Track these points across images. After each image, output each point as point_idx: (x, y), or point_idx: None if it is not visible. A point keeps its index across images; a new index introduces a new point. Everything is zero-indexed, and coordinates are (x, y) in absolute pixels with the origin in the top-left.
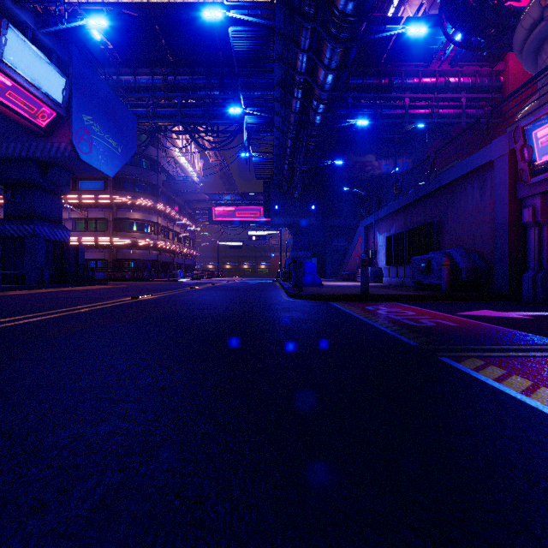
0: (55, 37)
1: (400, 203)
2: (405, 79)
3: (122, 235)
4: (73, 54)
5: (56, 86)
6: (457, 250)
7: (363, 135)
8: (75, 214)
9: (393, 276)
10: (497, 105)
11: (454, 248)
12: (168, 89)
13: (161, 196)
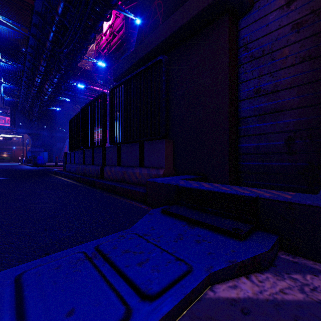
0: None
1: None
2: (87, 85)
3: None
4: None
5: None
6: None
7: (70, 102)
8: None
9: None
10: None
11: None
12: None
13: None
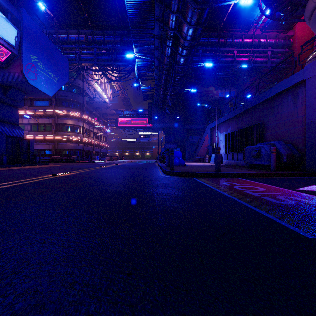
0: (10, 1)
1: (234, 113)
2: (234, 39)
3: (61, 134)
4: (23, 14)
5: (10, 34)
6: (279, 142)
7: (208, 73)
8: (31, 121)
9: (230, 159)
10: (307, 42)
11: (276, 140)
12: (88, 43)
13: (85, 110)
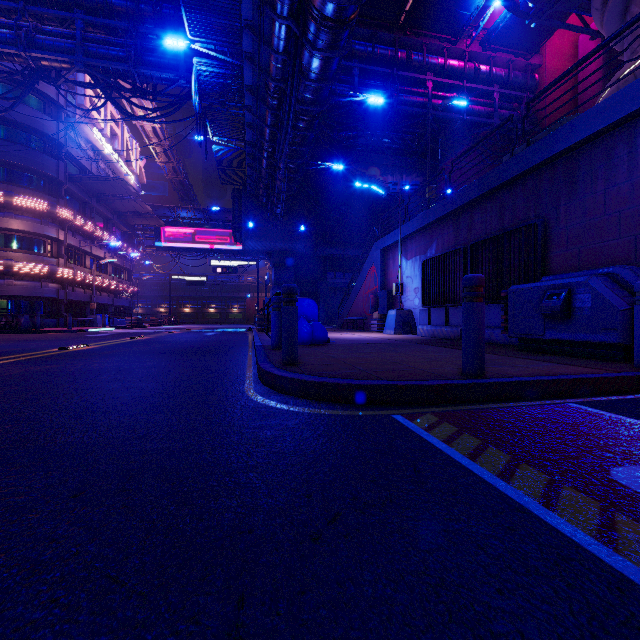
0: None
1: (449, 204)
2: (427, 56)
3: None
4: None
5: None
6: (633, 268)
7: (373, 127)
8: None
9: (438, 324)
10: None
11: (622, 265)
12: (59, 4)
13: (65, 197)
